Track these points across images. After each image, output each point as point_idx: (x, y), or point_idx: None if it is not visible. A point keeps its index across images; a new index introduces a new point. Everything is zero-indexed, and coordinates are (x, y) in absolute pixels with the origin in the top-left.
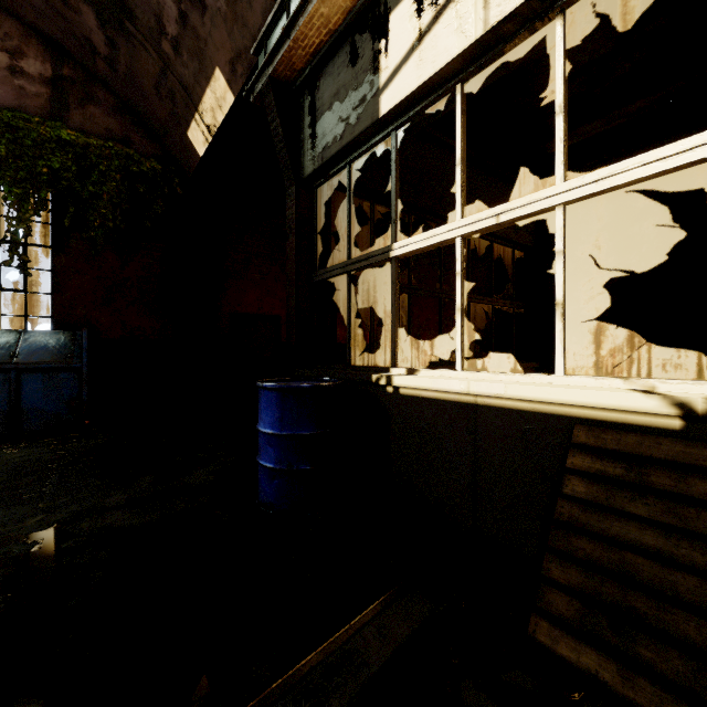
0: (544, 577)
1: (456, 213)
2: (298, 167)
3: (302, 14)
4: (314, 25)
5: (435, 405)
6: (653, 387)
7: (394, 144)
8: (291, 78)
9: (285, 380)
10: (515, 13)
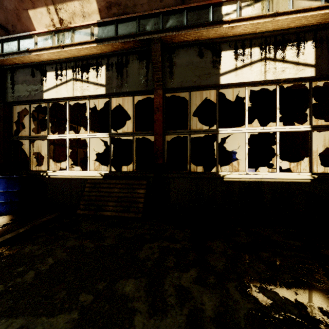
0: (80, 204)
1: (67, 132)
2: (4, 96)
3: (11, 54)
4: (16, 59)
5: (61, 179)
6: (101, 172)
7: (48, 106)
8: (1, 65)
9: (3, 176)
10: (79, 96)
